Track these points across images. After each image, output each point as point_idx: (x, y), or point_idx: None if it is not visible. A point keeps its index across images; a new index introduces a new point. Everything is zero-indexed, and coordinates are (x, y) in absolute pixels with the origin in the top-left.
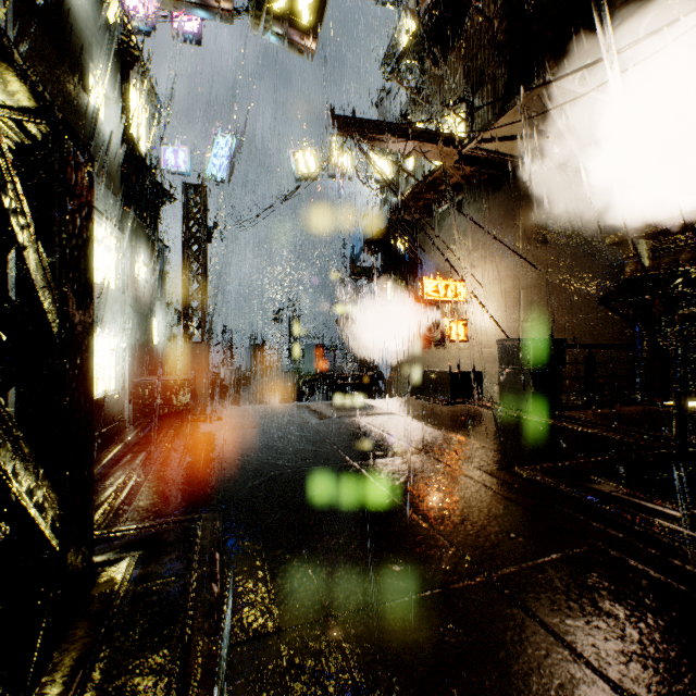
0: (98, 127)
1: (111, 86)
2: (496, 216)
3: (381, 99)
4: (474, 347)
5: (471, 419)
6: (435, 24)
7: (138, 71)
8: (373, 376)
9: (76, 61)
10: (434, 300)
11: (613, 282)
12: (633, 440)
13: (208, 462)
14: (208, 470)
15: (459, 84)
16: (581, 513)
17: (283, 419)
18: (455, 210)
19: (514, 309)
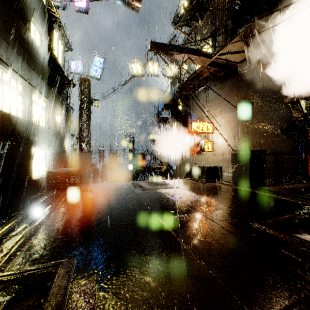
0: (36, 49)
1: (43, 30)
2: (227, 92)
3: (171, 39)
4: (216, 154)
5: (218, 191)
6: (197, 1)
7: (57, 24)
8: (167, 168)
9: (24, 15)
10: (197, 132)
11: (287, 122)
12: (308, 204)
13: (78, 218)
14: (76, 223)
15: (208, 29)
16: (302, 258)
17: (123, 190)
18: (206, 89)
19: (236, 136)
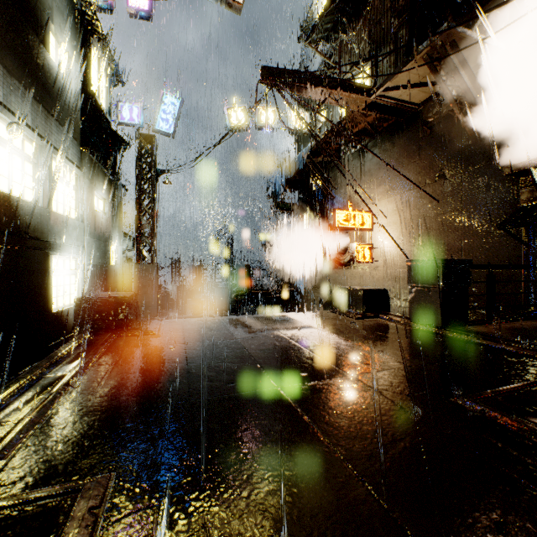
0: (58, 80)
1: (71, 47)
2: (397, 156)
3: (298, 66)
4: (378, 267)
5: (386, 333)
6: None
7: (98, 39)
8: (292, 291)
9: (36, 19)
10: (344, 228)
11: (508, 209)
12: None
13: (126, 387)
14: (122, 397)
15: (365, 47)
16: None
17: (212, 333)
18: (361, 153)
19: (414, 235)
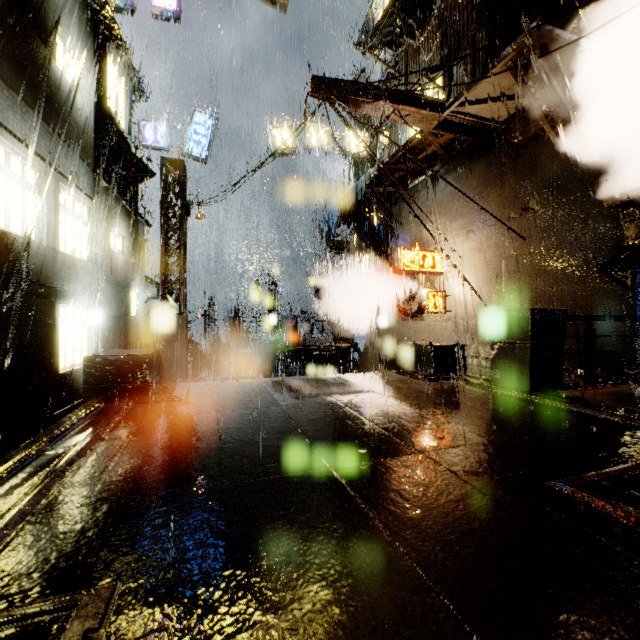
0: (67, 93)
1: (83, 53)
2: (475, 185)
3: (356, 78)
4: (452, 319)
5: (462, 400)
6: None
7: (115, 44)
8: (348, 348)
9: (39, 20)
10: (411, 271)
11: (610, 248)
12: None
13: (142, 467)
14: (137, 481)
15: (436, 54)
16: None
17: (251, 399)
18: (431, 181)
19: (496, 279)
